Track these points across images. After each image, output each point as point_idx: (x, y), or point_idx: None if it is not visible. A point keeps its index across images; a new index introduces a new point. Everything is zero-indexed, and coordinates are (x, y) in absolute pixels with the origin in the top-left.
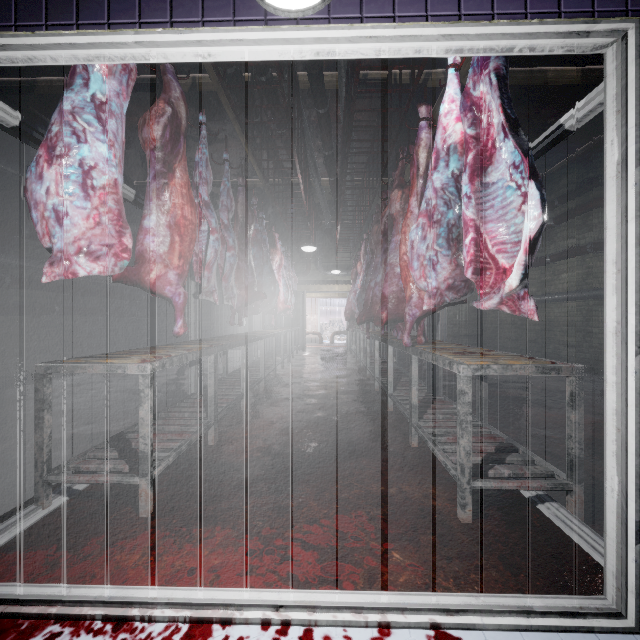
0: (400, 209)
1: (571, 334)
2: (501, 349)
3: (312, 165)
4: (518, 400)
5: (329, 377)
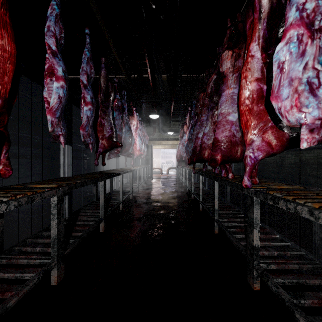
0: (230, 65)
1: (318, 170)
2: (267, 178)
3: (156, 64)
4: (307, 220)
5: (167, 198)
